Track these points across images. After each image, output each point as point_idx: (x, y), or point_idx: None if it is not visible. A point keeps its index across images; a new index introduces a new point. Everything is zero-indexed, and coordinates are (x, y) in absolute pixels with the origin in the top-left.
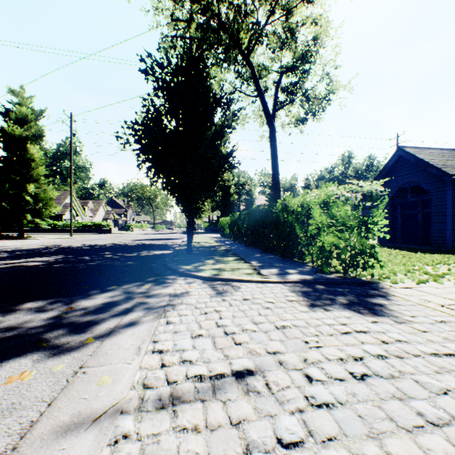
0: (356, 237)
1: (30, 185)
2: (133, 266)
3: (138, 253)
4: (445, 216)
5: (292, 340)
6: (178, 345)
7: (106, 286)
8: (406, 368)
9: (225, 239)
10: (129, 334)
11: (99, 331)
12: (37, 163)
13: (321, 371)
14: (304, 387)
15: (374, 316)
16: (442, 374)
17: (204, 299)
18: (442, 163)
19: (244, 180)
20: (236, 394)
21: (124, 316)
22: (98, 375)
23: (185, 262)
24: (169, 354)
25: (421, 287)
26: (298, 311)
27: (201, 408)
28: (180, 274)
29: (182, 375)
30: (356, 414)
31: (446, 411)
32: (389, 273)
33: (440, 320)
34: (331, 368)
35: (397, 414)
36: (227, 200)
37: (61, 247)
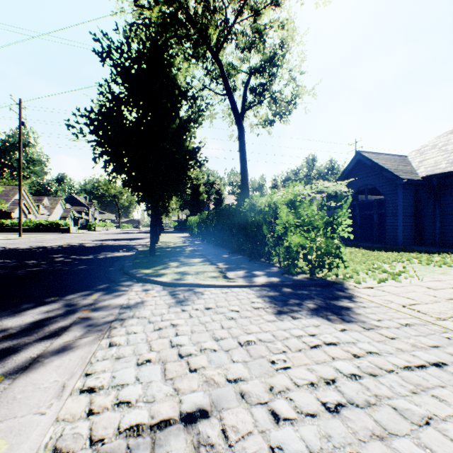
0: (322, 237)
1: None
2: (85, 271)
3: (96, 255)
4: (397, 216)
5: (257, 361)
6: (117, 378)
7: (45, 298)
8: (382, 390)
9: (194, 239)
10: (54, 365)
11: (15, 364)
12: None
13: (290, 404)
14: (270, 432)
15: (342, 322)
16: (419, 394)
17: (161, 310)
18: (394, 168)
19: (214, 179)
20: (182, 452)
21: (55, 339)
22: None
23: (146, 265)
24: (102, 393)
25: (382, 286)
26: (264, 320)
27: None
28: (138, 280)
29: (113, 428)
30: None
31: (433, 452)
32: (352, 272)
33: (405, 323)
34: (301, 398)
35: None
36: (197, 199)
37: (3, 249)
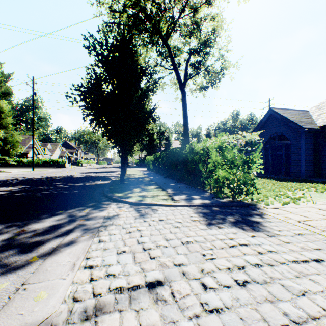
0: (241, 172)
1: (0, 131)
2: (78, 194)
3: (84, 183)
4: (300, 156)
5: (193, 254)
6: (106, 261)
7: (55, 211)
8: (275, 274)
9: (150, 172)
10: (67, 252)
11: (43, 250)
12: (6, 114)
13: (214, 280)
14: (200, 295)
15: (253, 231)
16: (300, 278)
17: (130, 220)
18: (298, 120)
19: (164, 129)
20: (147, 303)
21: (65, 237)
22: (36, 291)
23: (118, 191)
24: (98, 269)
25: (285, 207)
26: (199, 228)
27: (118, 318)
28: (113, 200)
29: (106, 288)
30: (239, 317)
31: (304, 311)
32: (264, 197)
33: (298, 233)
34: (221, 277)
35: (269, 315)
36: (152, 144)
37: (24, 178)
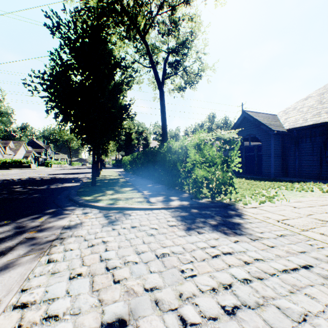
0: (220, 171)
1: None
2: (38, 199)
3: (49, 186)
4: (270, 157)
5: (170, 271)
6: (50, 293)
7: None
8: (268, 292)
9: (127, 173)
10: None
11: None
12: None
13: (196, 309)
14: None
15: (235, 235)
16: (296, 294)
17: (95, 230)
18: (268, 123)
19: (142, 129)
20: None
21: (0, 258)
22: None
23: (87, 193)
24: (34, 308)
25: (262, 206)
26: (177, 235)
27: None
28: (80, 205)
29: None
30: None
31: None
32: (241, 196)
33: (280, 234)
34: (205, 303)
35: None
36: (130, 144)
37: None
